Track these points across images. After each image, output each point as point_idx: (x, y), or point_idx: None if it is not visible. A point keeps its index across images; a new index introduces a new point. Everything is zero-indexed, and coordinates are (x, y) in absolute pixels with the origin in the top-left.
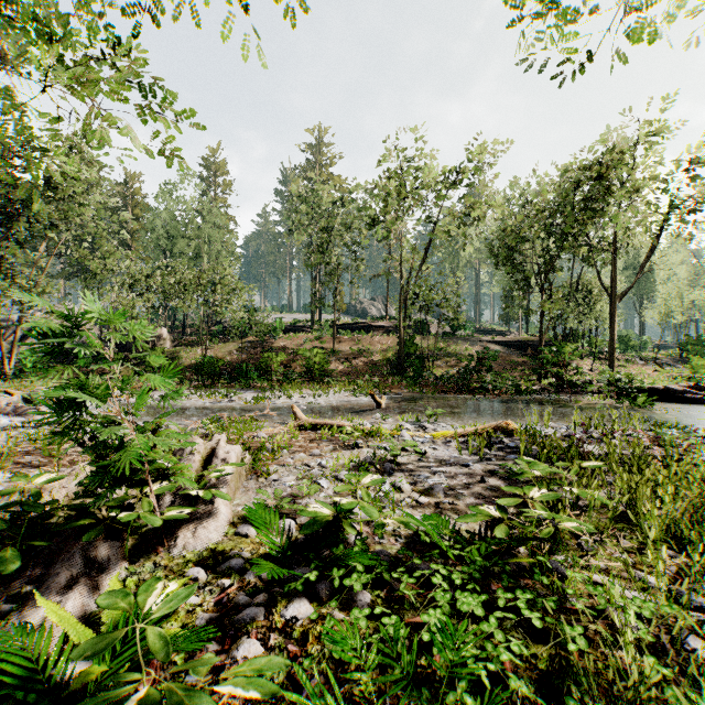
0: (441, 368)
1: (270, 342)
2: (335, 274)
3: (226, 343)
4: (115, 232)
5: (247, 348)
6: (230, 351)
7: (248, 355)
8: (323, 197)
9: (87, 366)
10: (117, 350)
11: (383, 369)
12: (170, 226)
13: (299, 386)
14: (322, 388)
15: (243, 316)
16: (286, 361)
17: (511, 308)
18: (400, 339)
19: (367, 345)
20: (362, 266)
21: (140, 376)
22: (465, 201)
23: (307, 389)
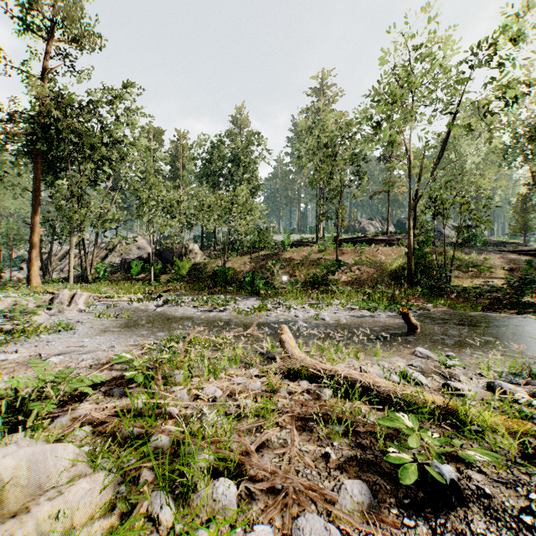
0: (457, 279)
1: (278, 254)
2: (338, 190)
3: (242, 256)
4: (170, 178)
5: (258, 260)
6: (245, 263)
7: (258, 265)
8: (326, 126)
9: (138, 274)
10: (161, 262)
11: (390, 279)
12: (204, 166)
13: (300, 295)
14: (326, 298)
15: (255, 231)
16: (292, 271)
17: (526, 219)
18: (409, 248)
19: (369, 256)
20: (366, 178)
21: (173, 282)
22: (500, 78)
23: (310, 298)
